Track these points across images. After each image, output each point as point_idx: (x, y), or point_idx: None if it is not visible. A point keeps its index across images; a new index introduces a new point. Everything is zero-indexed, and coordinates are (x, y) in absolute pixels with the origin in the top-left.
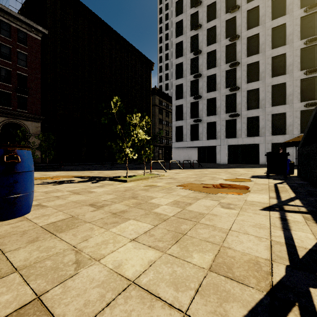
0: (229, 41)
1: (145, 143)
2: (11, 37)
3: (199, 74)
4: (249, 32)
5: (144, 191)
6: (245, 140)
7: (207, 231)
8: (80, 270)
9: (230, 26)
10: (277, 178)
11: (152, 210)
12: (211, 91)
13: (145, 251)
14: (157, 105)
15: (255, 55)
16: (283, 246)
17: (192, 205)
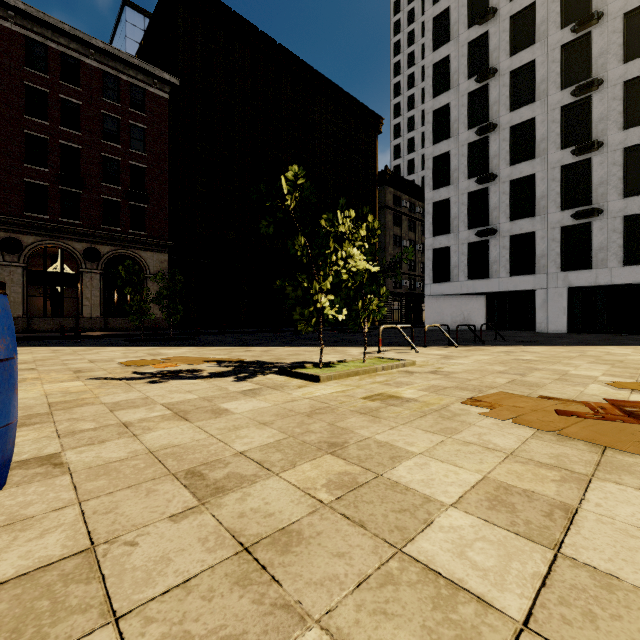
0: (570, 33)
1: (367, 281)
2: (119, 101)
3: (490, 124)
4: None
5: (368, 421)
6: (618, 274)
7: None
8: None
9: None
10: None
11: (406, 546)
12: (521, 162)
13: None
14: (390, 206)
15: None
16: None
17: (581, 522)
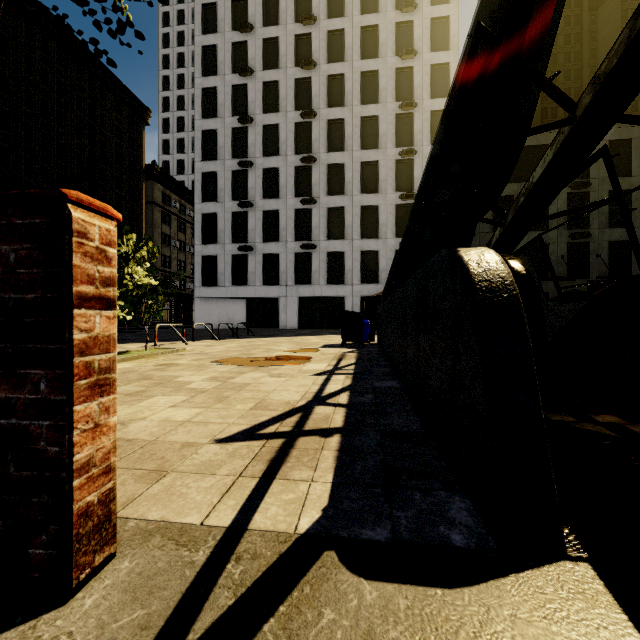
0: (300, 116)
1: (149, 291)
2: None
3: (249, 162)
4: (331, 112)
5: (160, 371)
6: (325, 289)
7: (251, 393)
8: (128, 425)
9: (302, 92)
10: (352, 347)
11: (183, 387)
12: (270, 198)
13: (190, 410)
14: (159, 203)
15: (339, 153)
16: (314, 393)
17: (236, 378)
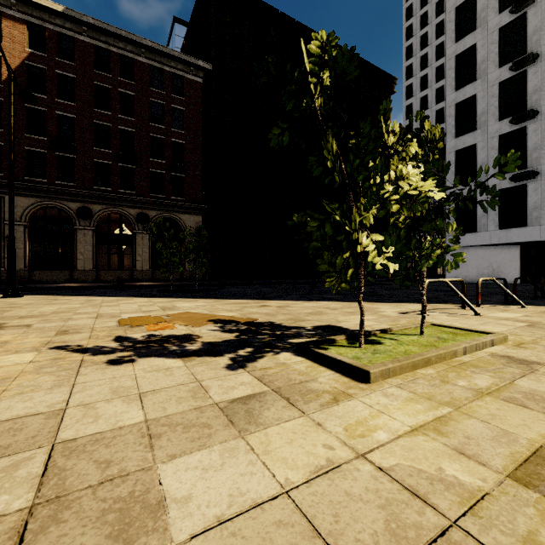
0: None
1: (427, 215)
2: (164, 89)
3: (530, 56)
4: None
5: None
6: None
7: None
8: None
9: None
10: None
11: None
12: None
13: None
14: None
15: None
16: None
17: None
